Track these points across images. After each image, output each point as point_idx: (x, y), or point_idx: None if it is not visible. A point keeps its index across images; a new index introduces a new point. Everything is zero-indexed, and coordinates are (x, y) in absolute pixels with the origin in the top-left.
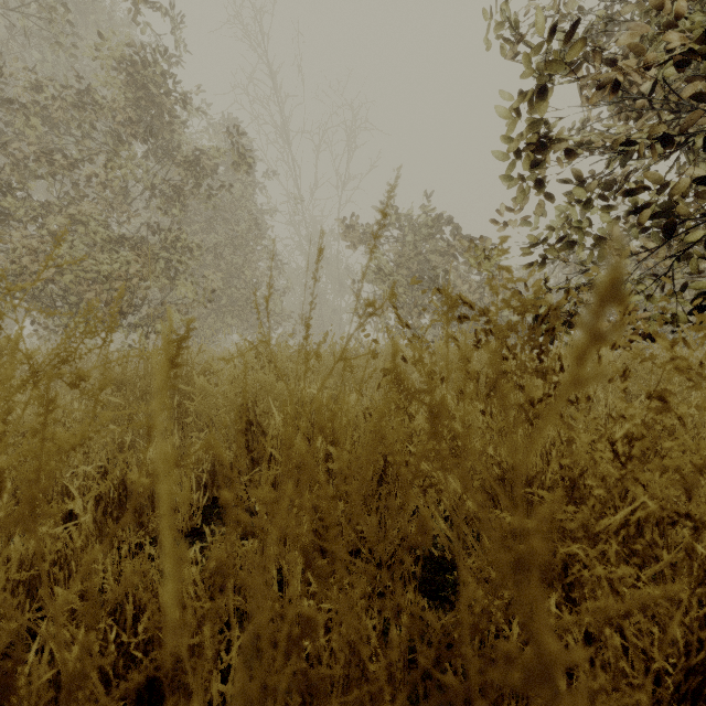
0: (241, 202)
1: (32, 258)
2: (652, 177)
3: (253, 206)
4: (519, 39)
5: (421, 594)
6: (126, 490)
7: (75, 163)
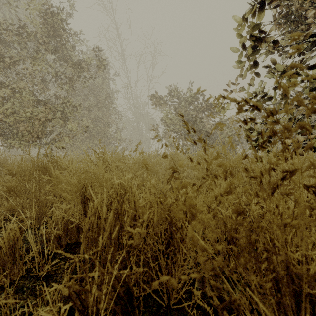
0: (101, 86)
1: None
2: None
3: (107, 88)
4: None
5: None
6: None
7: (15, 62)
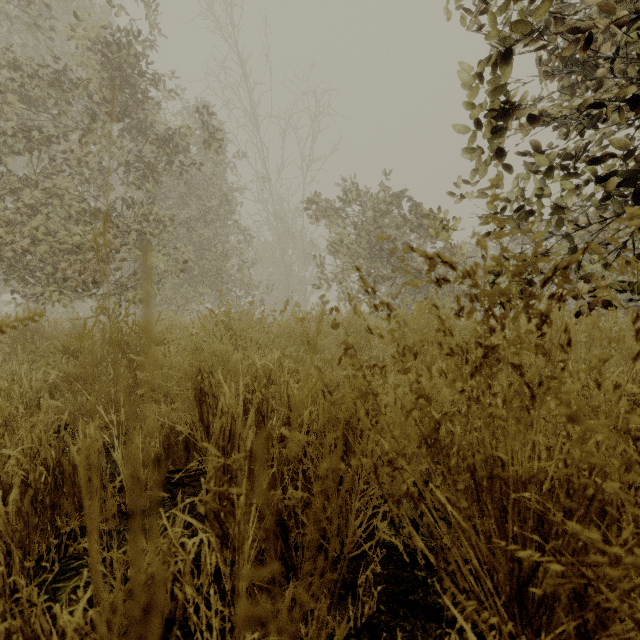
0: (212, 180)
1: (7, 229)
2: (618, 142)
3: (223, 184)
4: (479, 7)
5: (388, 597)
6: (63, 472)
7: (50, 139)
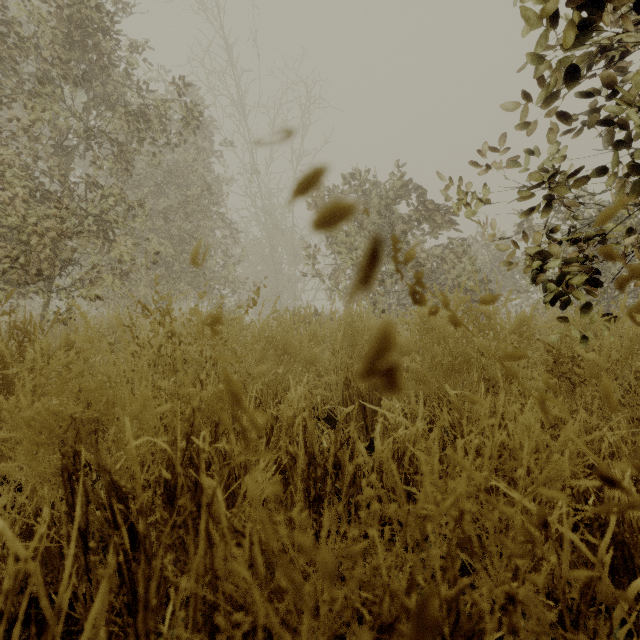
0: (192, 167)
1: None
2: None
3: (205, 172)
4: None
5: None
6: None
7: None
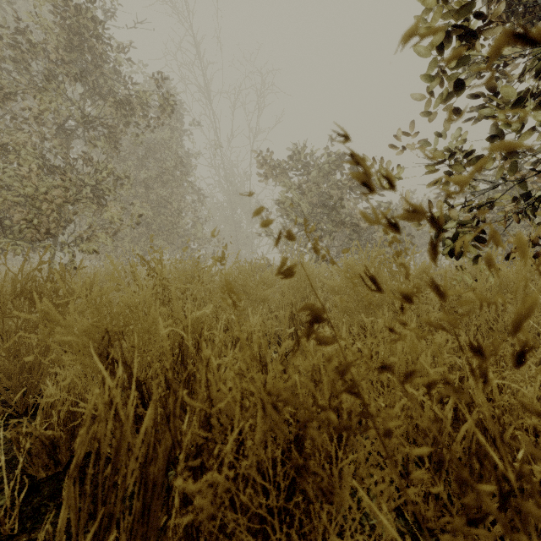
0: (167, 144)
1: None
2: None
3: (178, 148)
4: None
5: None
6: None
7: (6, 96)
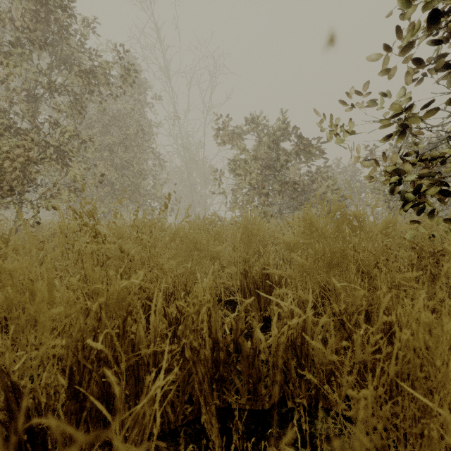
0: (130, 113)
1: None
2: None
3: (139, 117)
4: None
5: None
6: None
7: None
